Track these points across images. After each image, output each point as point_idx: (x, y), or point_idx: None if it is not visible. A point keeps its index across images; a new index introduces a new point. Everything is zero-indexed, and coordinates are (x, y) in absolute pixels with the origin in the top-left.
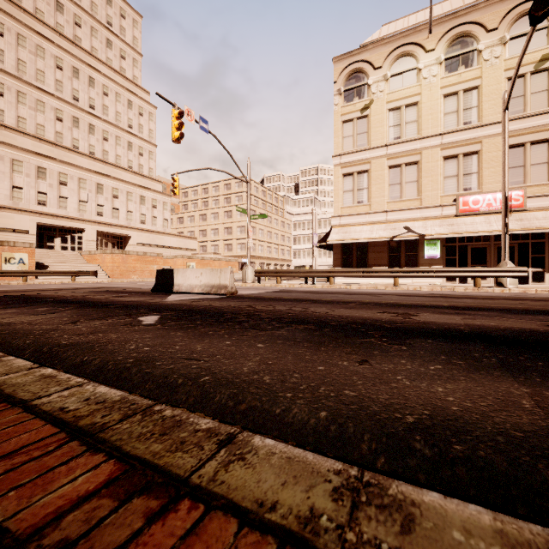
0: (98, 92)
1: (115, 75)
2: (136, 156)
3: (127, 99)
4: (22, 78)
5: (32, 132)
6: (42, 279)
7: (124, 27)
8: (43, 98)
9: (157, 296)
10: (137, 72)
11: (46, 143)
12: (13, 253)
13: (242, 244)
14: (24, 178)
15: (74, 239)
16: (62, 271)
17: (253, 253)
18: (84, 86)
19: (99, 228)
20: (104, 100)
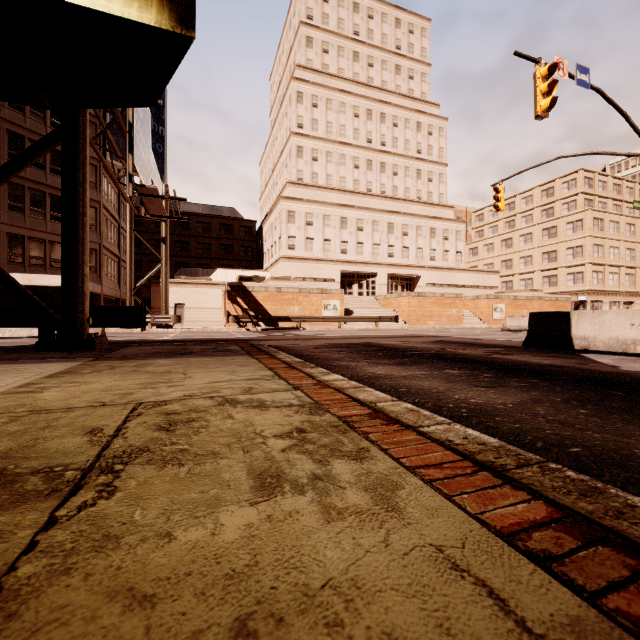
0: (388, 126)
1: (403, 100)
2: (425, 184)
3: (415, 122)
4: (330, 139)
5: (336, 186)
6: (349, 324)
7: (412, 42)
8: (344, 151)
9: (564, 356)
10: (425, 87)
11: (347, 193)
12: (329, 300)
13: (576, 273)
14: (331, 231)
15: (368, 284)
16: (367, 317)
17: (597, 286)
18: (376, 125)
19: (390, 270)
20: (393, 133)
